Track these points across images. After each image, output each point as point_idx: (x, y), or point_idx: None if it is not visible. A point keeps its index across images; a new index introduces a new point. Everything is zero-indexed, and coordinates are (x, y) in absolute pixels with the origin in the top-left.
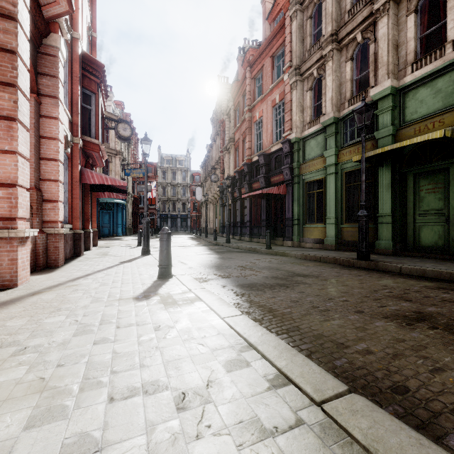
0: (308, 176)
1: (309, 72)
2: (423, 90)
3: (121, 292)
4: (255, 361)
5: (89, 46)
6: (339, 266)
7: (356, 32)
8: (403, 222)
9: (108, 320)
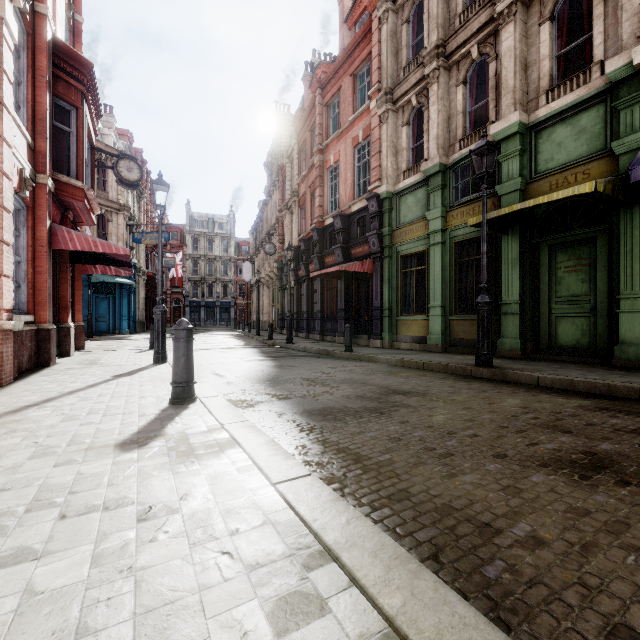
0: (404, 248)
1: (406, 98)
2: (562, 129)
3: (97, 433)
4: (338, 595)
5: (69, 35)
6: (451, 376)
7: (471, 45)
8: (534, 312)
9: (47, 499)
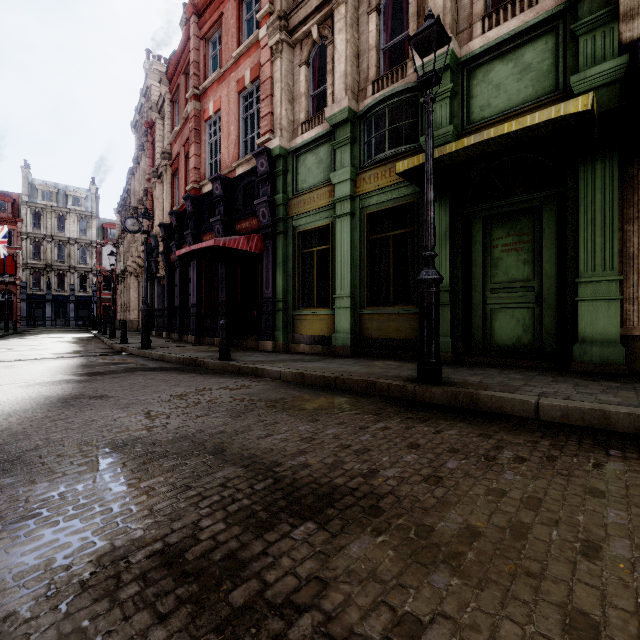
0: (302, 222)
1: (305, 28)
2: (501, 66)
3: None
4: None
5: None
6: (388, 405)
7: None
8: (465, 303)
9: None
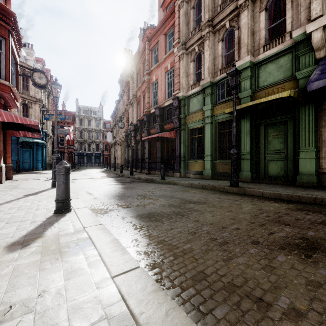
0: (191, 125)
1: (192, 47)
2: (271, 65)
3: None
4: None
5: None
6: (218, 192)
7: (225, 21)
8: (257, 158)
9: None
